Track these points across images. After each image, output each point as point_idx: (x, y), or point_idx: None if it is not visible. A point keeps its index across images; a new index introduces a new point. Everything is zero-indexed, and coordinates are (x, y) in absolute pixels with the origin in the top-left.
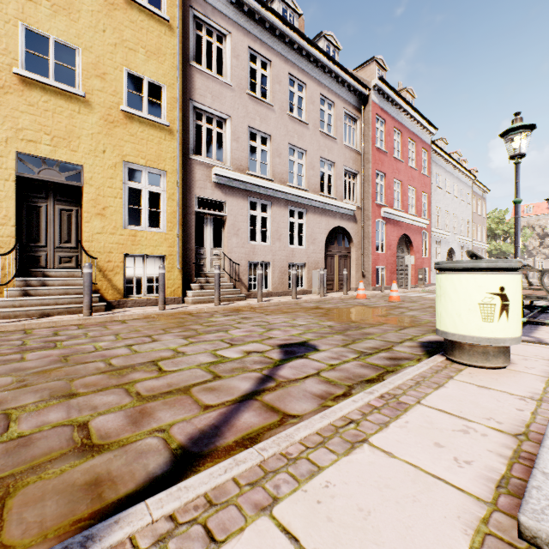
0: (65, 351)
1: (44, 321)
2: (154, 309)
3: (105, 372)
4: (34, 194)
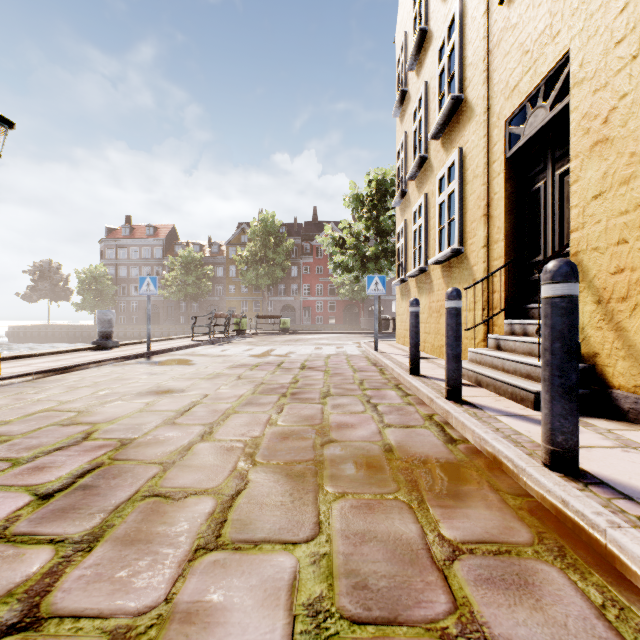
0: (228, 395)
1: (414, 383)
2: (622, 461)
3: (115, 399)
4: (533, 171)
